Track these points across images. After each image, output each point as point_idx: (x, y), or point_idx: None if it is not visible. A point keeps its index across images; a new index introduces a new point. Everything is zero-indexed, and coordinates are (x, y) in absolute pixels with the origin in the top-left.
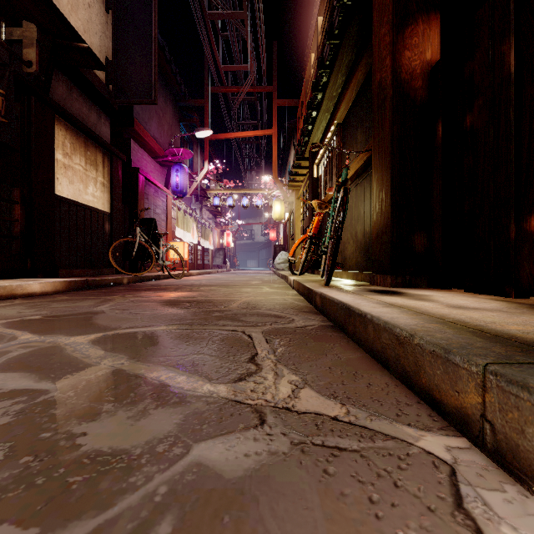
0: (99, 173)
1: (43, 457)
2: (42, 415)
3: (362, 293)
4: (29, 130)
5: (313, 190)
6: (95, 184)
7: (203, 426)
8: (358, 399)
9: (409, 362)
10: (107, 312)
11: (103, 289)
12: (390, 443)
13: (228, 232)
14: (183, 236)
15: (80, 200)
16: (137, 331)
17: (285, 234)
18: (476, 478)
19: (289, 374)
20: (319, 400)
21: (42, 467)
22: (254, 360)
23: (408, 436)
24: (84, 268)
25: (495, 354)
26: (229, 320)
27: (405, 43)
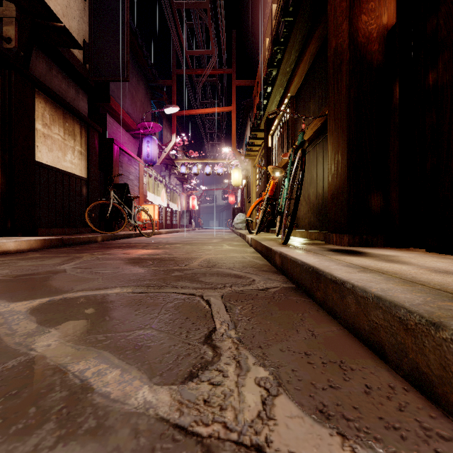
0: (77, 142)
1: None
2: None
3: (323, 253)
4: (9, 101)
5: (268, 158)
6: (73, 152)
7: None
8: (362, 422)
9: (427, 360)
10: (68, 271)
11: (76, 247)
12: None
13: (193, 196)
14: (153, 199)
15: (59, 166)
16: (87, 295)
17: (243, 198)
18: None
19: (256, 365)
20: (304, 424)
21: None
22: (211, 340)
23: None
24: (63, 227)
25: None
26: (187, 281)
27: (361, 8)
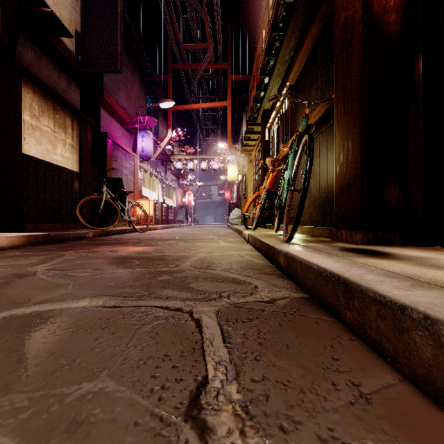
0: (68, 135)
1: None
2: None
3: (339, 253)
4: None
5: (264, 152)
6: (64, 146)
7: None
8: None
9: None
10: (37, 274)
11: (63, 244)
12: None
13: (189, 192)
14: (149, 195)
15: (48, 160)
16: (42, 311)
17: (238, 194)
18: None
19: None
20: None
21: None
22: (199, 409)
23: None
24: (53, 223)
25: None
26: (175, 289)
27: None
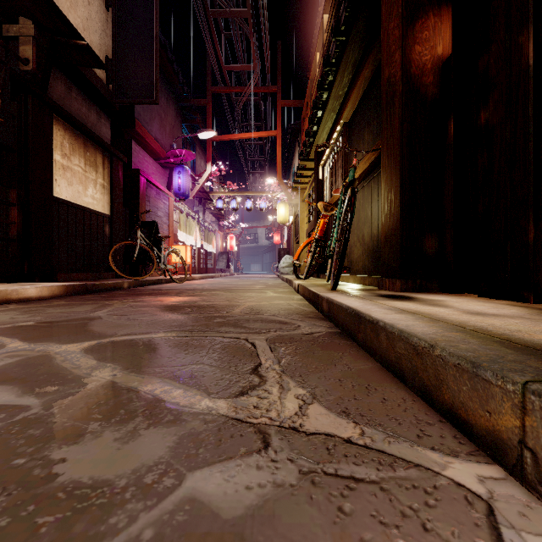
0: (99, 174)
1: (12, 490)
2: (18, 437)
3: (371, 298)
4: (26, 130)
5: (318, 192)
6: (95, 186)
7: (199, 451)
8: (373, 417)
9: (428, 375)
10: (104, 318)
11: (102, 294)
12: (414, 472)
13: (231, 235)
14: (185, 239)
15: (79, 202)
16: (133, 339)
17: (290, 238)
18: (518, 518)
19: (296, 387)
20: (329, 418)
21: (8, 504)
22: (258, 371)
23: (433, 463)
24: (84, 272)
25: (532, 369)
26: (231, 327)
27: (415, 37)
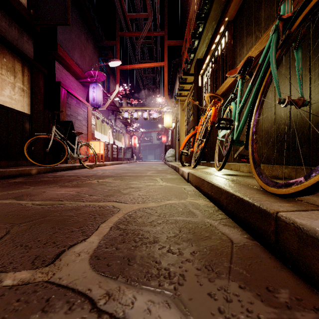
0: (18, 79)
1: None
2: None
3: None
4: None
5: (198, 96)
6: (13, 88)
7: None
8: None
9: None
10: None
11: None
12: None
13: (134, 136)
14: (101, 137)
15: None
16: None
17: (172, 138)
18: None
19: None
20: None
21: None
22: None
23: None
24: None
25: None
26: None
27: None
